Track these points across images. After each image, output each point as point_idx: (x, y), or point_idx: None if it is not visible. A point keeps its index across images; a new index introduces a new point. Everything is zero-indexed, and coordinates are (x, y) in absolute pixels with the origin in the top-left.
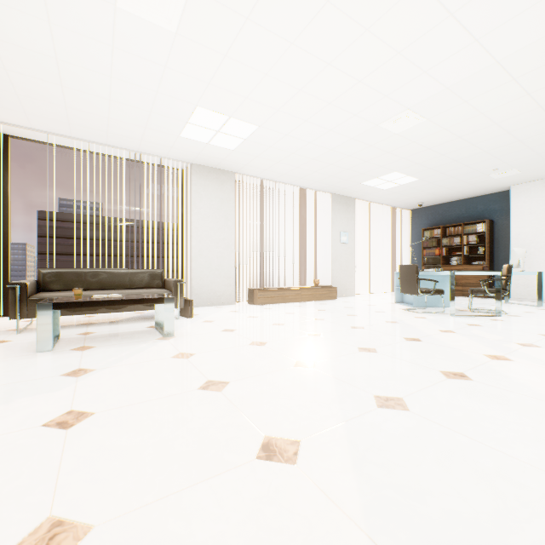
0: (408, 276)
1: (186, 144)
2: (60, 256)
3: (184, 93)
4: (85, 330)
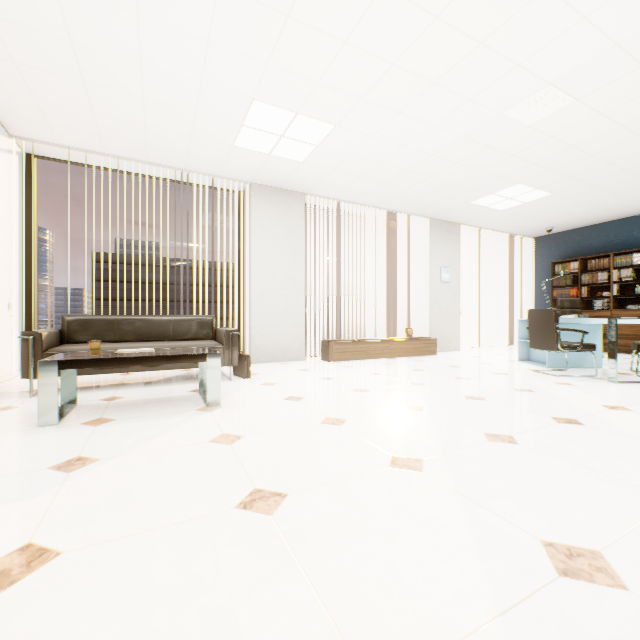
0: (541, 325)
1: (242, 156)
2: (116, 302)
3: (235, 81)
4: (112, 394)
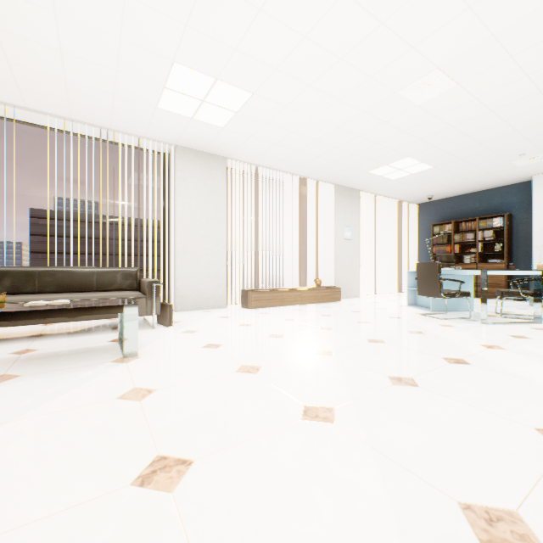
0: (427, 275)
1: (166, 119)
2: (53, 255)
3: (155, 41)
4: (26, 346)
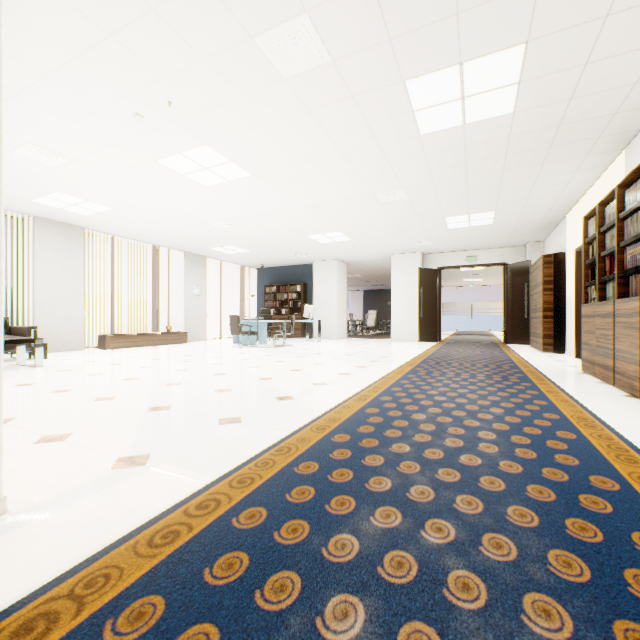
0: (234, 323)
1: (35, 205)
2: None
3: (49, 185)
4: None
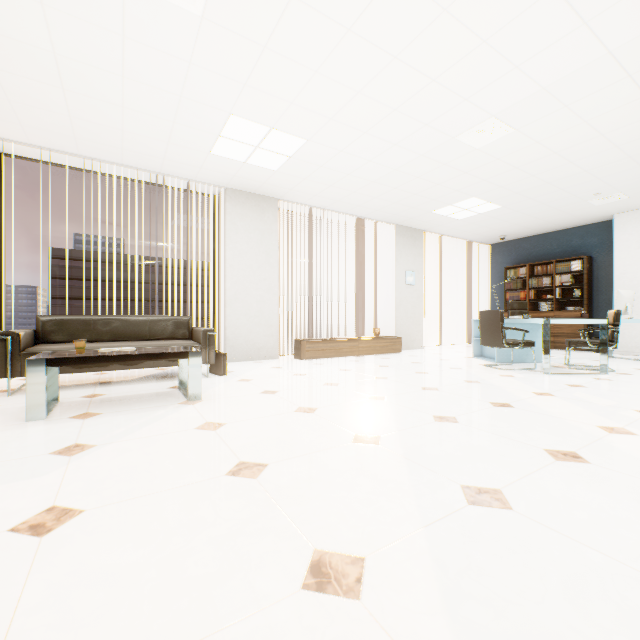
0: (490, 324)
1: (218, 163)
2: (75, 301)
3: (214, 97)
4: (92, 392)
